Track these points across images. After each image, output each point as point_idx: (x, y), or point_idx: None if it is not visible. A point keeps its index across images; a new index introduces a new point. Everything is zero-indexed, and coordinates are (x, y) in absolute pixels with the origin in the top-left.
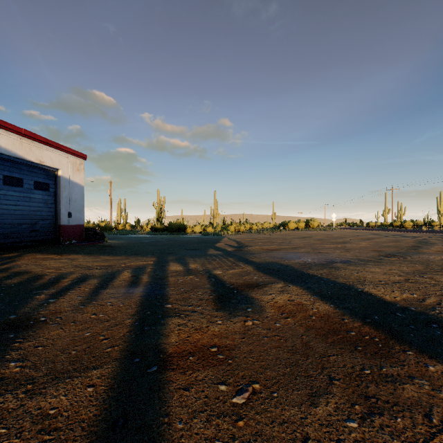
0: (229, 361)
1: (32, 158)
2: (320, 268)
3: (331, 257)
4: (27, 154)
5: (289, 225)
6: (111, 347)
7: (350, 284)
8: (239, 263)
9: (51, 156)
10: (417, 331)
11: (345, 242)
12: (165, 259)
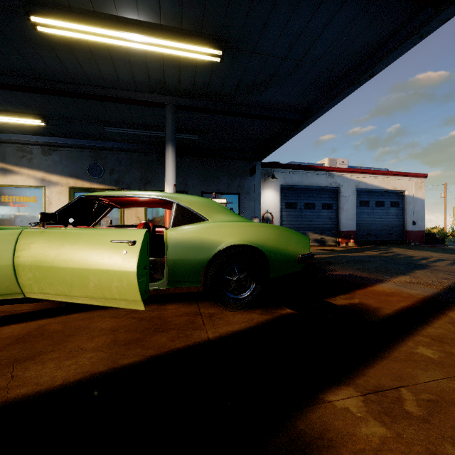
0: None
1: (389, 187)
2: None
3: None
4: (387, 185)
5: None
6: None
7: None
8: None
9: (400, 183)
10: None
11: None
12: None
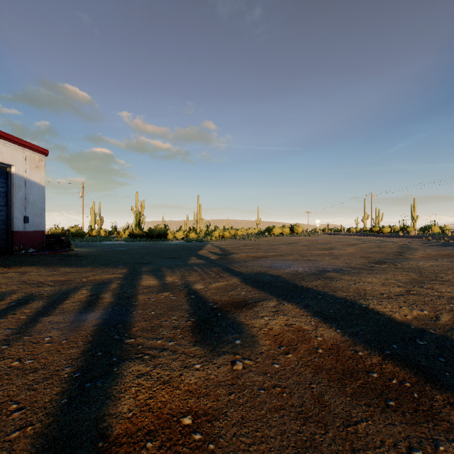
0: (210, 447)
1: None
2: (314, 278)
3: (321, 265)
4: None
5: (274, 231)
6: (21, 429)
7: (351, 299)
8: (223, 274)
9: (1, 150)
10: (451, 367)
11: (331, 248)
12: (138, 271)
